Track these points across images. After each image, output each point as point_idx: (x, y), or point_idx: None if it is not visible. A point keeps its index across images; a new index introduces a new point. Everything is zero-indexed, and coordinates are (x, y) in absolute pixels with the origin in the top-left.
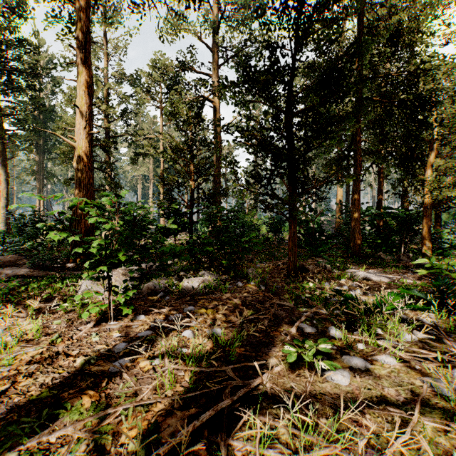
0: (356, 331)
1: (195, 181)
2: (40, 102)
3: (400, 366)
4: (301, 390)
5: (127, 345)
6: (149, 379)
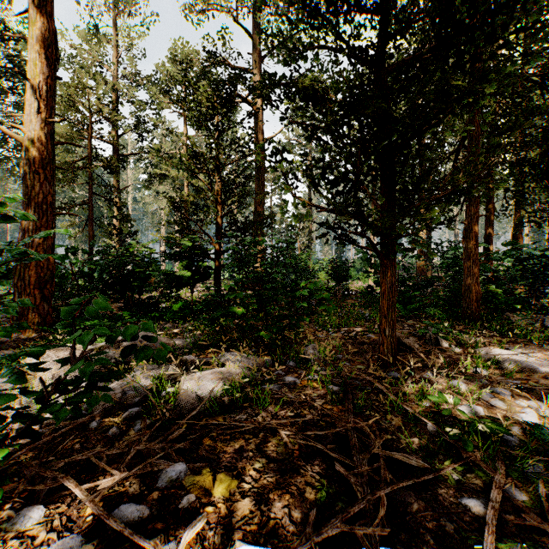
0: None
1: (223, 204)
2: None
3: None
4: None
5: None
6: None
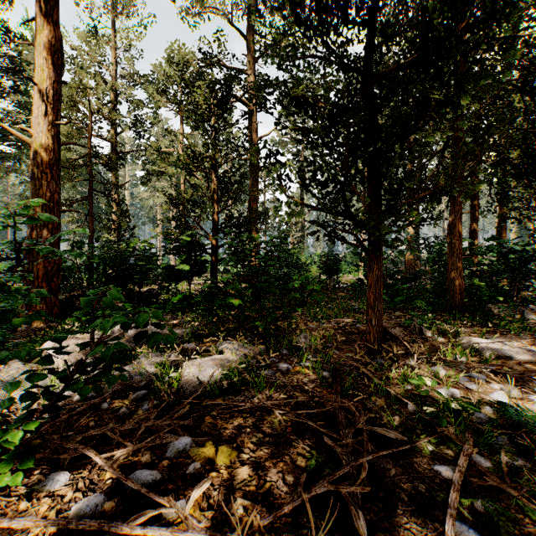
0: None
1: (219, 201)
2: (28, 107)
3: None
4: None
5: None
6: None
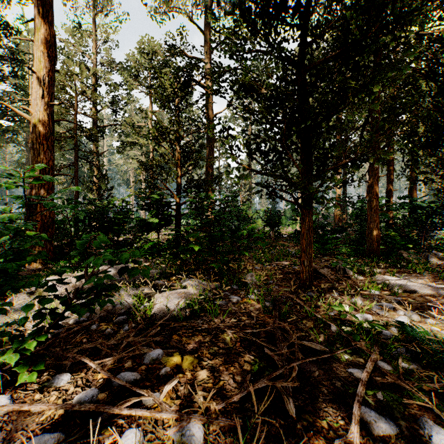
0: None
1: (182, 167)
2: (24, 89)
3: None
4: None
5: None
6: None
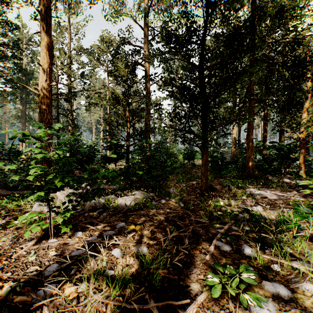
0: (267, 250)
1: (130, 122)
2: (22, 67)
3: None
4: None
5: (58, 267)
6: None
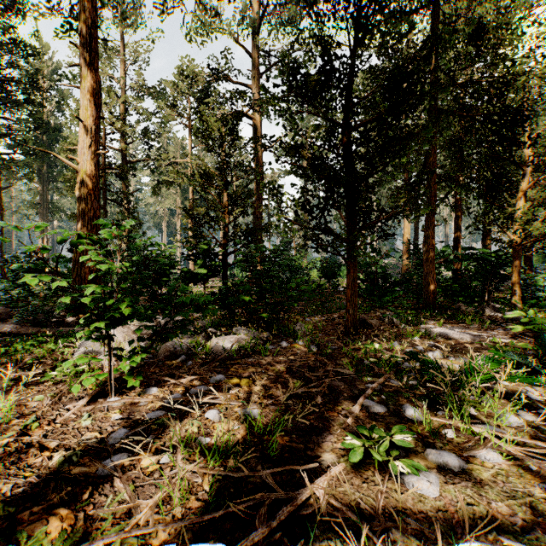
0: (440, 411)
1: (230, 214)
2: (42, 119)
3: (507, 465)
4: (371, 506)
5: (128, 433)
6: (148, 493)
